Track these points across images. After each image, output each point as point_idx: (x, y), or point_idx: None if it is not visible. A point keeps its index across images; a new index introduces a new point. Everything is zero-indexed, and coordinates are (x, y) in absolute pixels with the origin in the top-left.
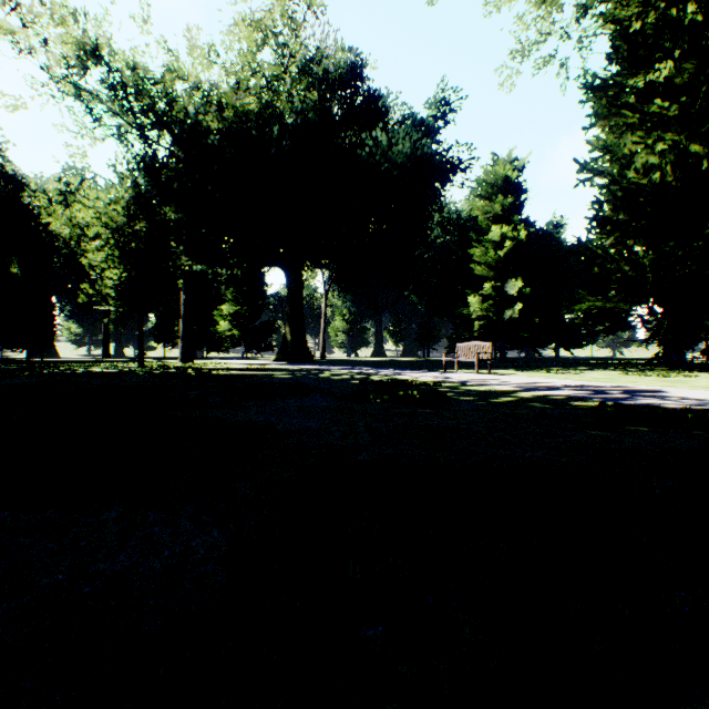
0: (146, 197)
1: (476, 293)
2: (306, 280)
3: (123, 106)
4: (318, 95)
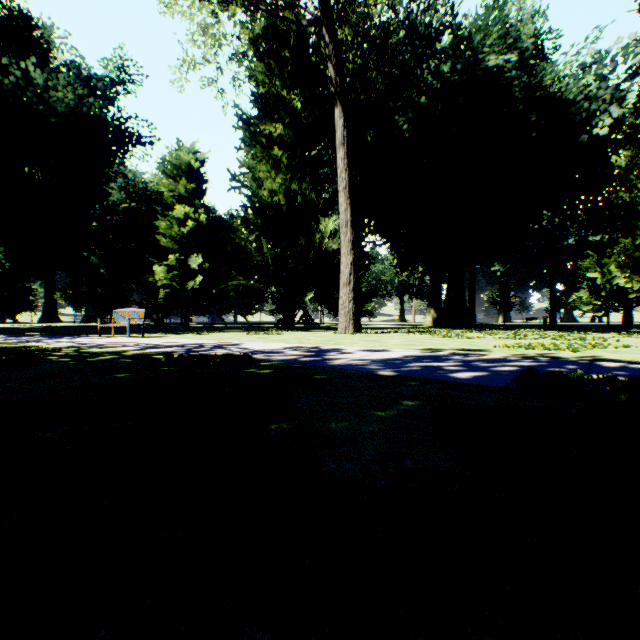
0: None
1: (163, 262)
2: None
3: None
4: None
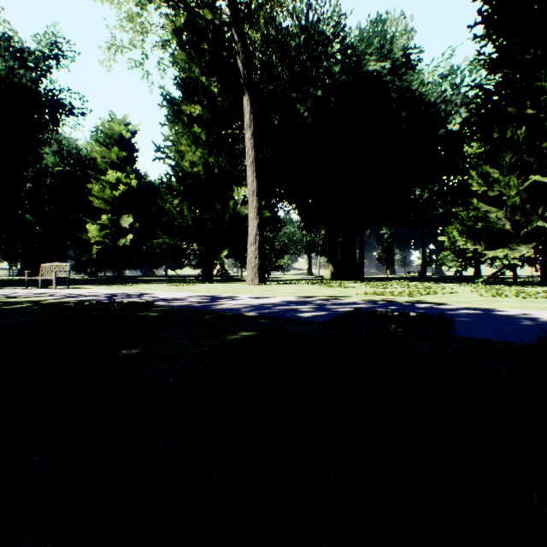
0: None
1: (96, 221)
2: None
3: None
4: None
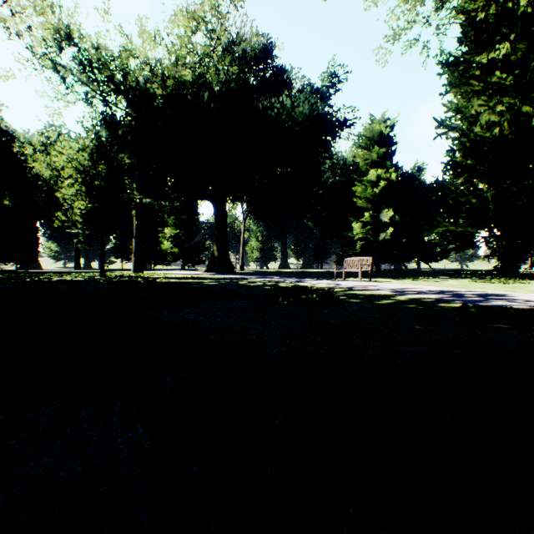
0: (106, 146)
1: (358, 220)
2: (229, 211)
3: (89, 77)
4: (238, 70)
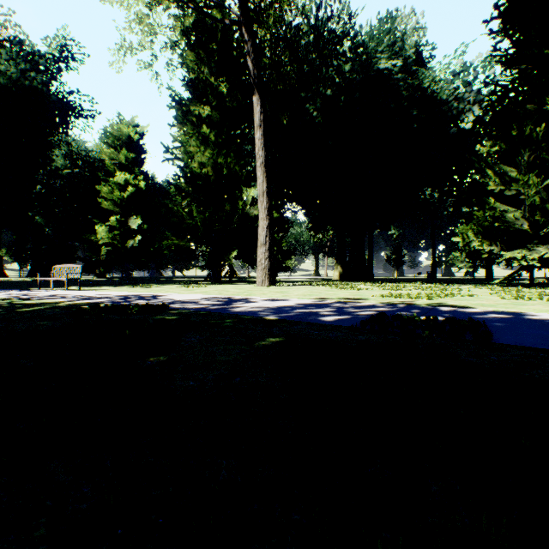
0: None
1: (105, 223)
2: None
3: None
4: None
